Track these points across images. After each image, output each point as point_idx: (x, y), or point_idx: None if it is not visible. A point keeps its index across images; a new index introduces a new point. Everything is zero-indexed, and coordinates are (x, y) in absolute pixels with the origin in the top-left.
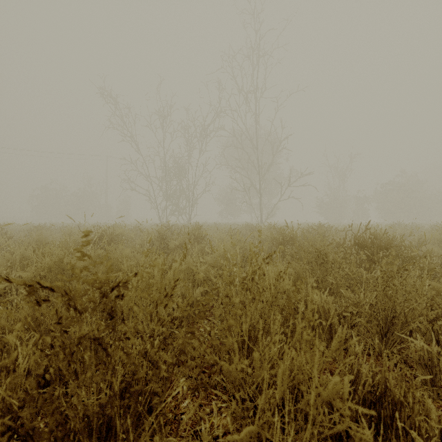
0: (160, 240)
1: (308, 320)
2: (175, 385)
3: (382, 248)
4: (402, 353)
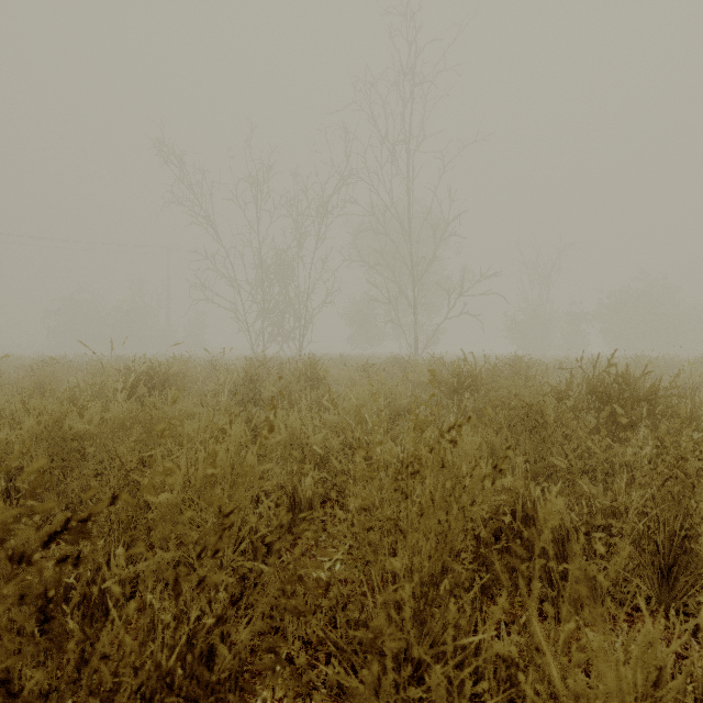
0: (248, 384)
1: (573, 601)
2: (257, 682)
3: (641, 401)
4: (700, 604)
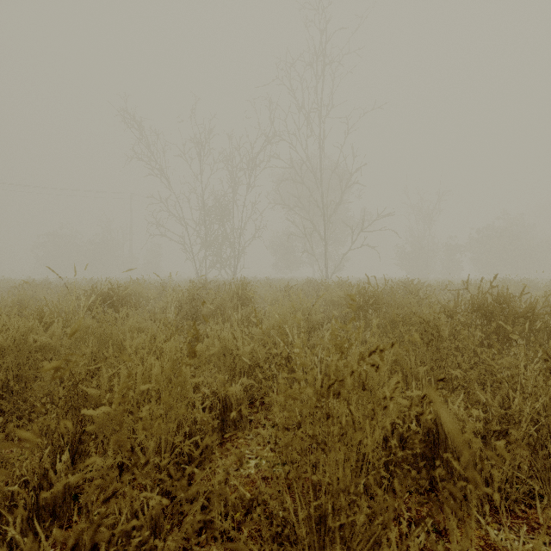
0: (191, 302)
1: None
2: None
3: (519, 317)
4: None
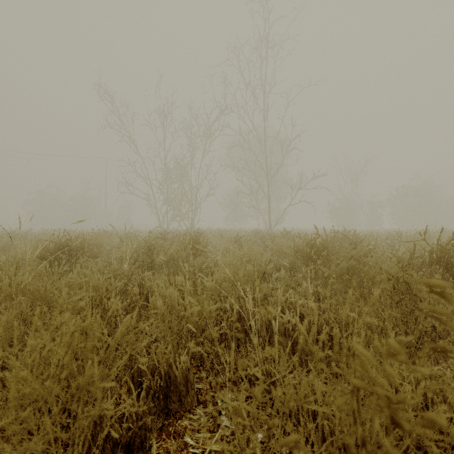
0: (147, 252)
1: None
2: None
3: None
4: None
